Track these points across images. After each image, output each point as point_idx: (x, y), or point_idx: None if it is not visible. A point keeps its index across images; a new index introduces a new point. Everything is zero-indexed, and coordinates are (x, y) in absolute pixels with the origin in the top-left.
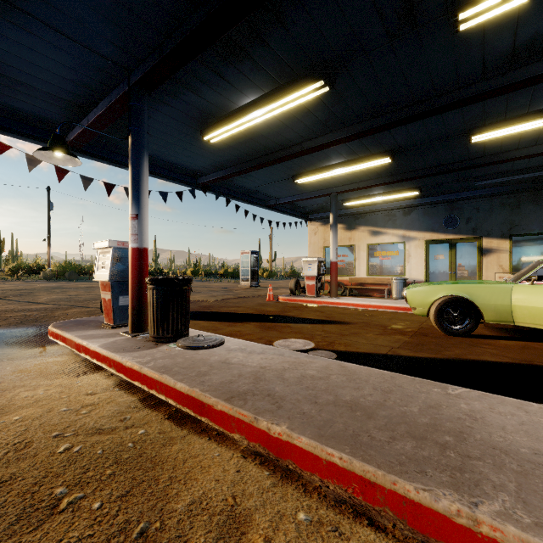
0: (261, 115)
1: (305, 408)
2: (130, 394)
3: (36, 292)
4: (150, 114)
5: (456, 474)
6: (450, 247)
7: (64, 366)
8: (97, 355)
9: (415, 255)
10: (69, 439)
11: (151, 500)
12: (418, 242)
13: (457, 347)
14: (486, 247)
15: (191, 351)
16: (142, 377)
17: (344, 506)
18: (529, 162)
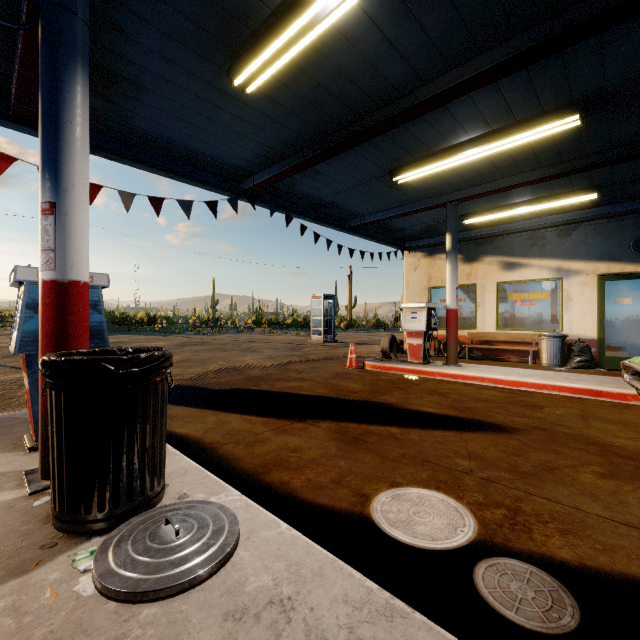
0: (340, 5)
1: None
2: None
3: None
4: (127, 30)
5: None
6: None
7: None
8: None
9: (579, 299)
10: None
11: None
12: (585, 277)
13: None
14: None
15: (108, 616)
16: None
17: None
18: None
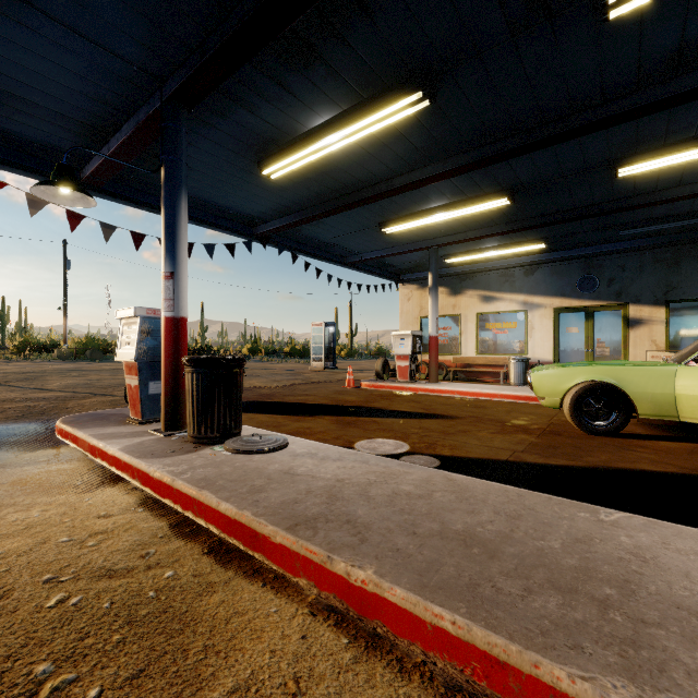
0: (338, 141)
1: (400, 542)
2: (157, 516)
3: (46, 375)
4: (191, 141)
5: (629, 651)
6: (586, 317)
7: (73, 477)
8: (116, 462)
9: (540, 328)
10: (66, 585)
11: (175, 684)
12: (544, 310)
13: (602, 451)
14: (634, 317)
15: (243, 457)
16: (174, 494)
17: (460, 695)
18: (694, 204)
